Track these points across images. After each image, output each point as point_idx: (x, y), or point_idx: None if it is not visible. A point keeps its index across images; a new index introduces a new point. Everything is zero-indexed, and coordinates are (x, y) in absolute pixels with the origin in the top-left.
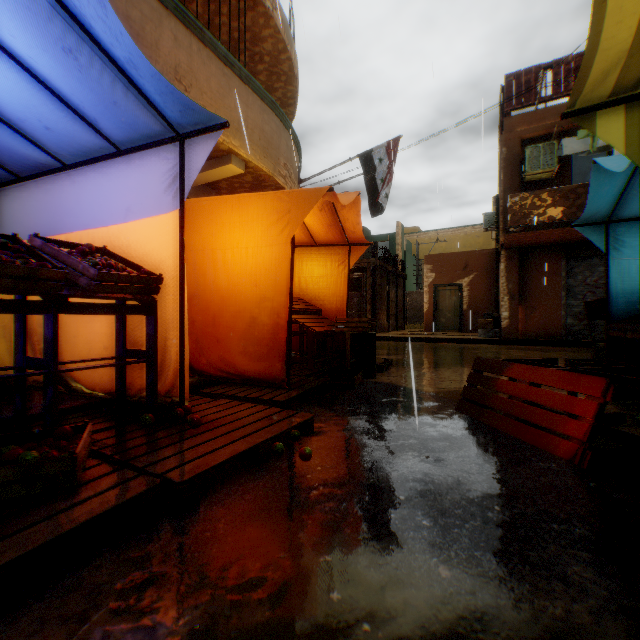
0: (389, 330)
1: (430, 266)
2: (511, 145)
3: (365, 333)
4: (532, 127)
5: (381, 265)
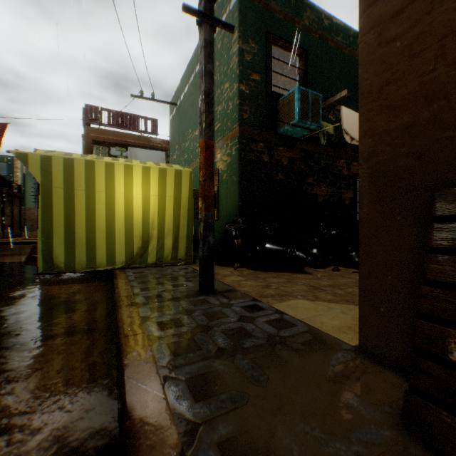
0: (6, 237)
1: None
2: (88, 141)
3: None
4: (98, 136)
5: None
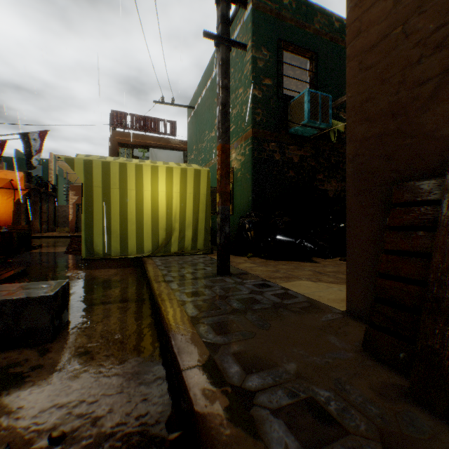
0: (43, 232)
1: (74, 192)
2: (114, 143)
3: (27, 232)
4: (123, 139)
5: (36, 188)
